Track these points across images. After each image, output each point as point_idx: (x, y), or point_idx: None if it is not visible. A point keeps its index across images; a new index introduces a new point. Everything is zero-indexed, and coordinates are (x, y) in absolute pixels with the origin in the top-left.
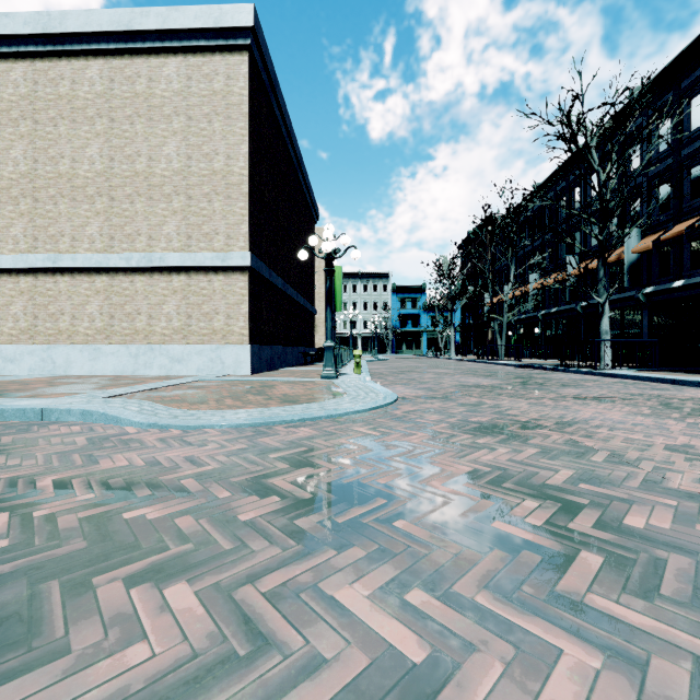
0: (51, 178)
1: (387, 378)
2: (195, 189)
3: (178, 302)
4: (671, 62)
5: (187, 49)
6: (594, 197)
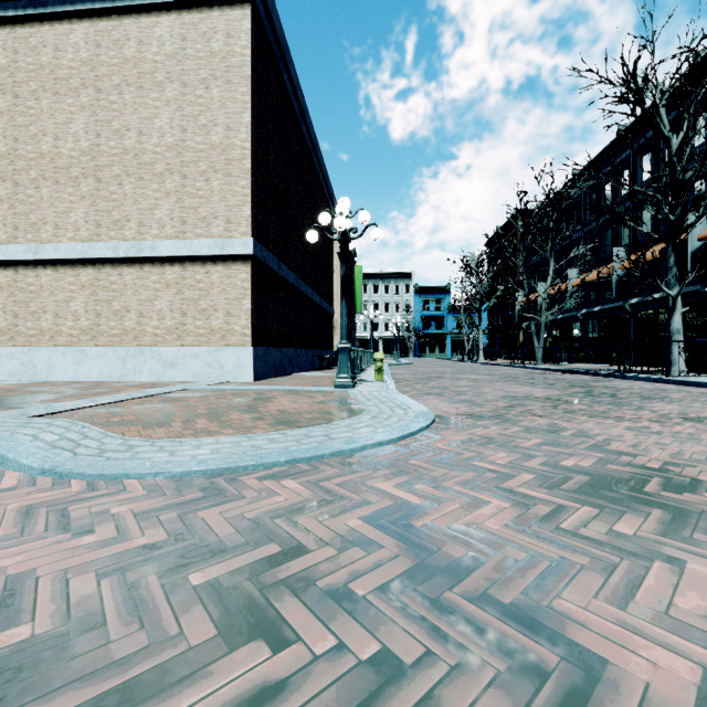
0: (33, 159)
1: (415, 387)
2: (190, 167)
3: (172, 297)
4: None
5: (182, 5)
6: (646, 180)
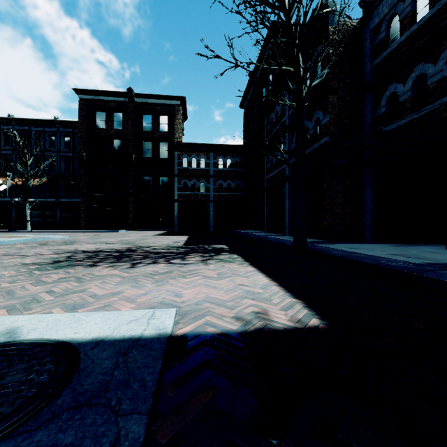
0: None
1: None
2: None
3: None
4: (30, 119)
5: None
6: None
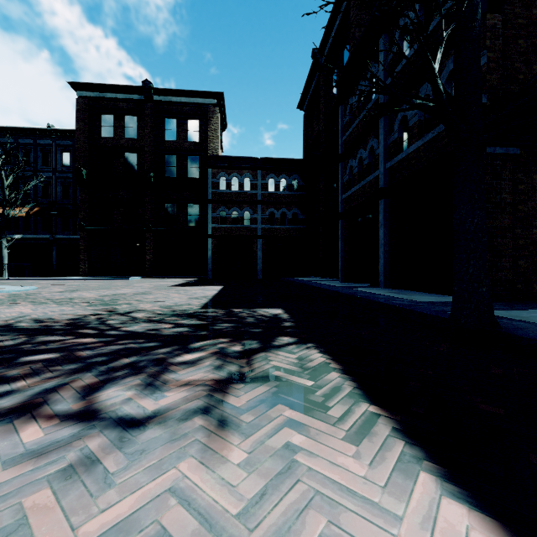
0: None
1: None
2: None
3: None
4: (16, 127)
5: None
6: None
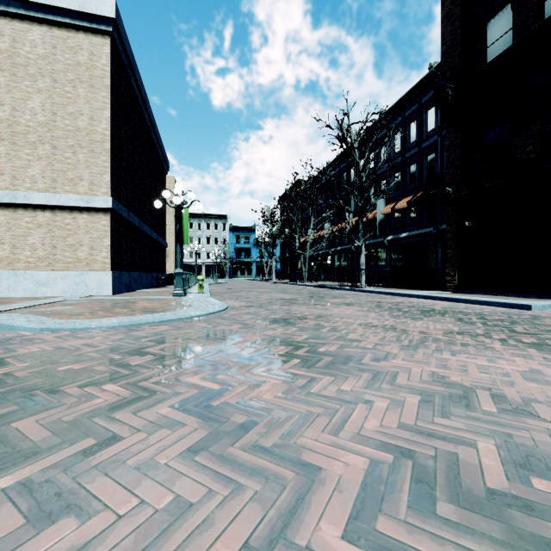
0: None
1: (223, 296)
2: (60, 141)
3: (43, 234)
4: (400, 99)
5: (52, 22)
6: None
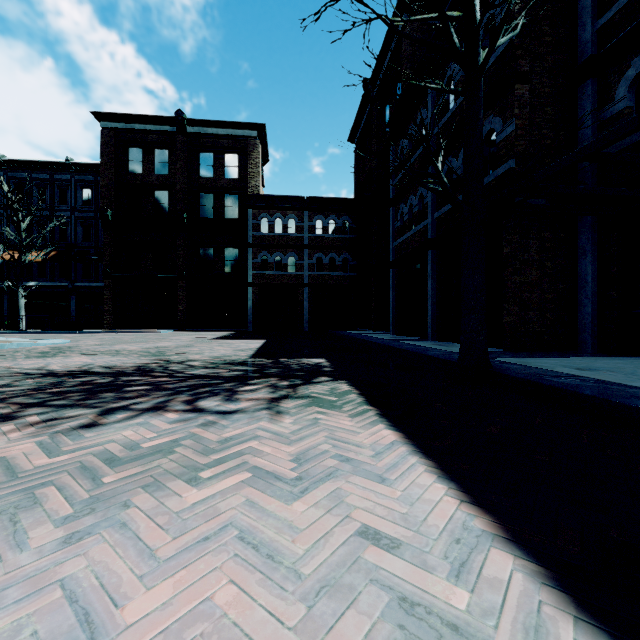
0: None
1: None
2: None
3: None
4: (30, 161)
5: None
6: None
